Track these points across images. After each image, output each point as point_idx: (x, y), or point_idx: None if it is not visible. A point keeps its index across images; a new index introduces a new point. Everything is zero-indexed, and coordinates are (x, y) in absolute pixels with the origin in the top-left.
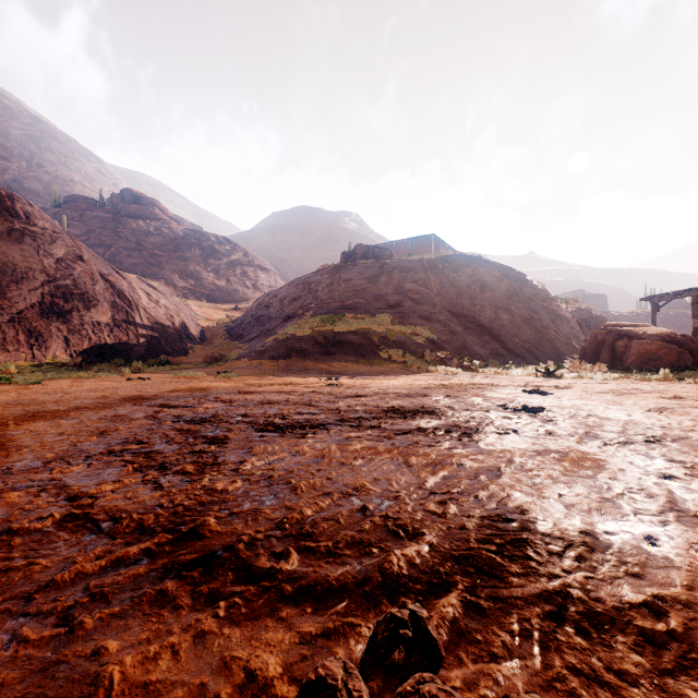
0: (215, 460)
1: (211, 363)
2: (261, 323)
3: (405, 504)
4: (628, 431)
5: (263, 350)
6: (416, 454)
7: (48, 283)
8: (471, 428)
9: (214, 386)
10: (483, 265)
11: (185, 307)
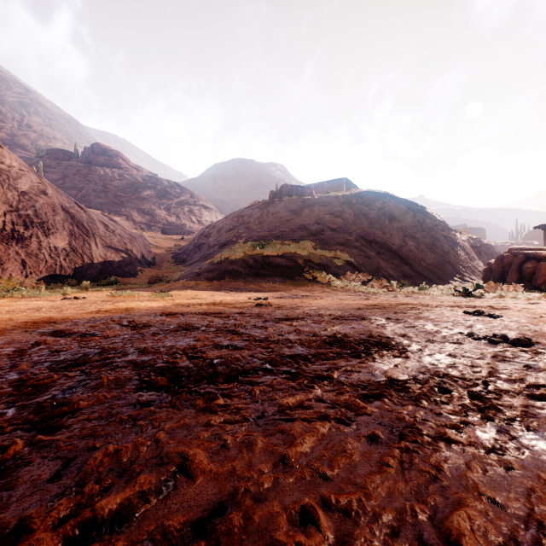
0: None
1: (154, 284)
2: (201, 250)
3: None
4: None
5: (200, 272)
6: (440, 480)
7: (10, 212)
8: (471, 379)
9: (140, 306)
10: (391, 200)
11: (140, 237)
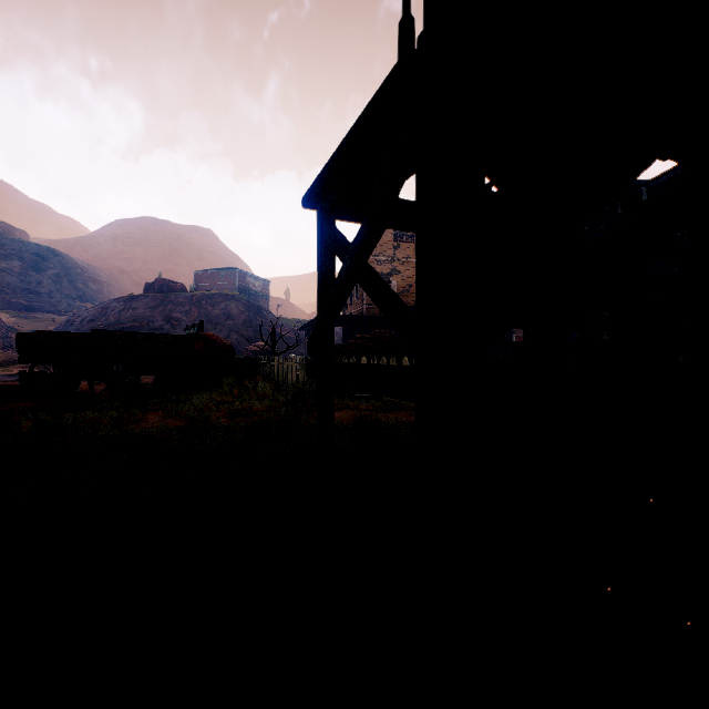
0: None
1: (6, 366)
2: None
3: None
4: None
5: None
6: None
7: None
8: None
9: None
10: (235, 302)
11: None
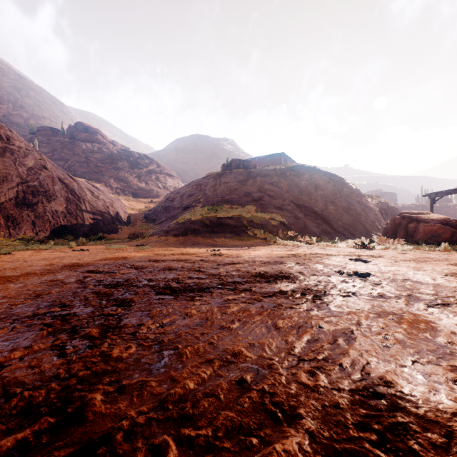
0: (118, 323)
1: (133, 239)
2: (168, 211)
3: (278, 374)
4: (440, 293)
5: (168, 230)
6: (281, 316)
7: (21, 184)
8: (320, 290)
9: (132, 256)
10: (317, 173)
11: (118, 200)
